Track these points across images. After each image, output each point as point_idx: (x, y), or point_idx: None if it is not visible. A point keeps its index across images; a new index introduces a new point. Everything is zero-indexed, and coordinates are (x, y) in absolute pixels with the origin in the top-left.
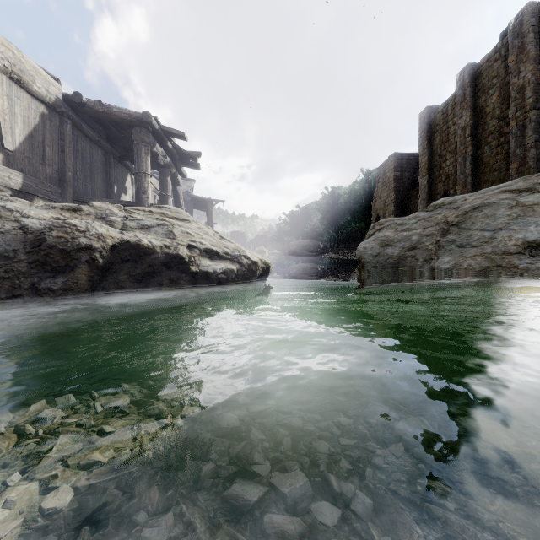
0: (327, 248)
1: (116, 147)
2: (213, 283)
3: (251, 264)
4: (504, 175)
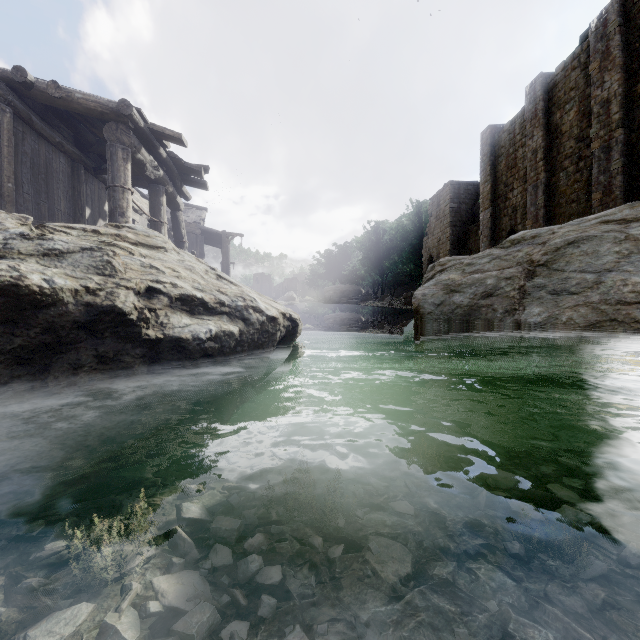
0: (370, 294)
1: (90, 155)
2: (192, 359)
3: (266, 321)
4: (585, 208)
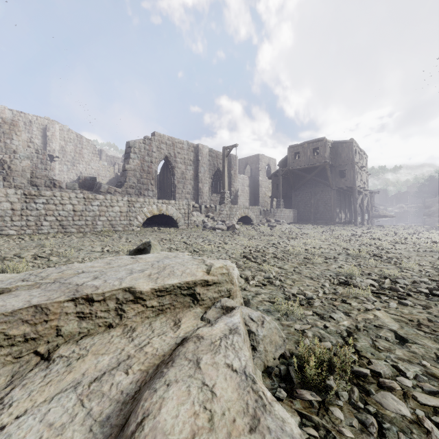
0: None
1: None
2: (390, 217)
3: (393, 216)
4: None
